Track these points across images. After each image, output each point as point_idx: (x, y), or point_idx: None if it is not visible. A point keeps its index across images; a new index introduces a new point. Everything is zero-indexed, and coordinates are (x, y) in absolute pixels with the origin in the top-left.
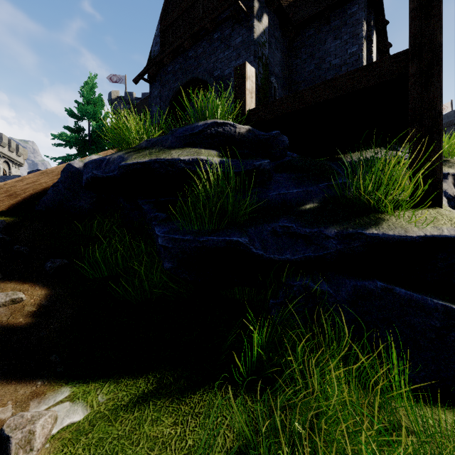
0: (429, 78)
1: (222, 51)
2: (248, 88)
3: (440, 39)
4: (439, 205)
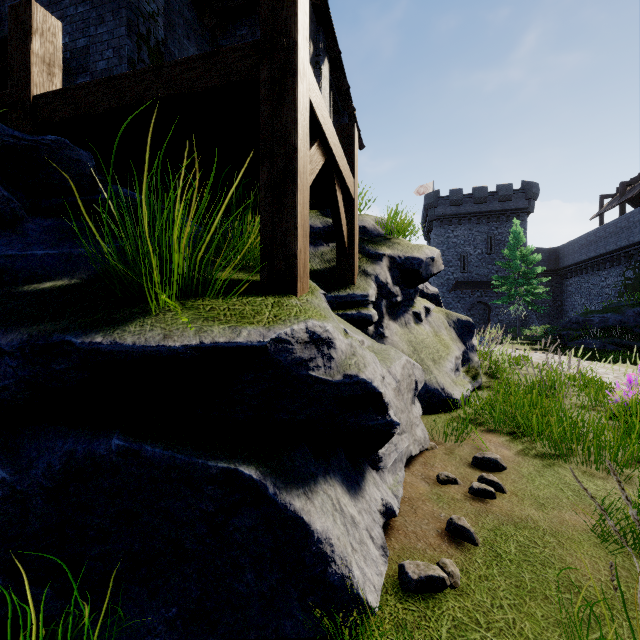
0: (283, 91)
1: (72, 3)
2: (38, 52)
3: (295, 33)
4: (294, 292)
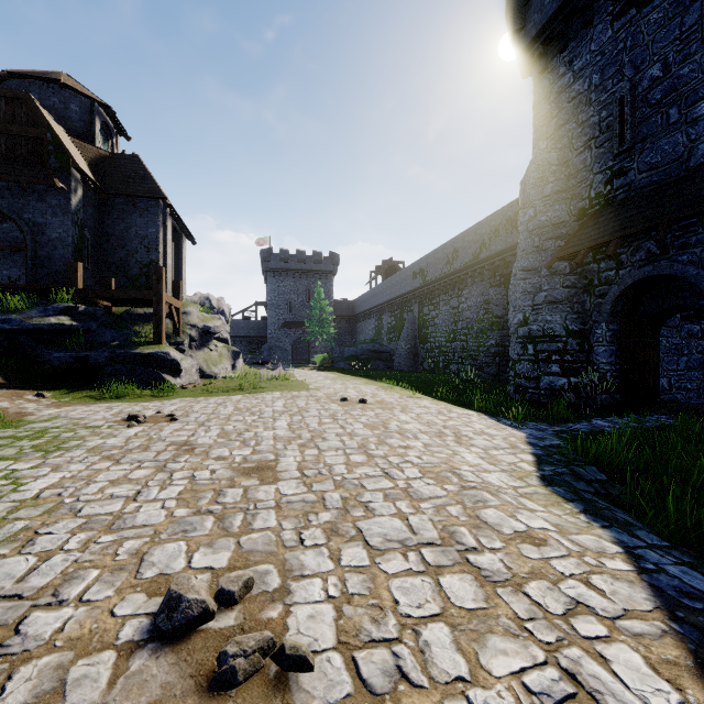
0: (159, 303)
1: (35, 200)
2: (80, 276)
3: (162, 292)
4: (162, 344)
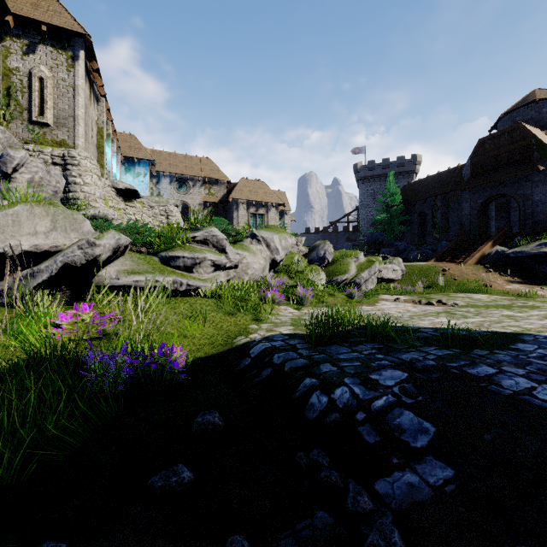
0: None
1: (523, 182)
2: None
3: None
4: None
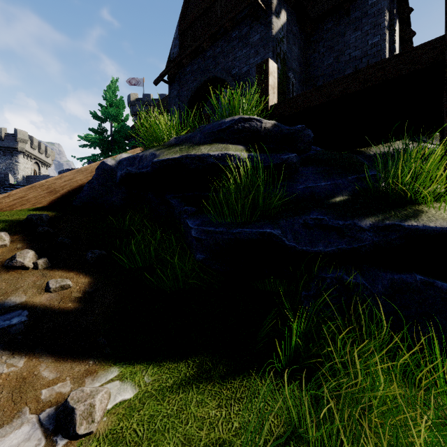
0: None
1: (240, 49)
2: (270, 84)
3: None
4: None
